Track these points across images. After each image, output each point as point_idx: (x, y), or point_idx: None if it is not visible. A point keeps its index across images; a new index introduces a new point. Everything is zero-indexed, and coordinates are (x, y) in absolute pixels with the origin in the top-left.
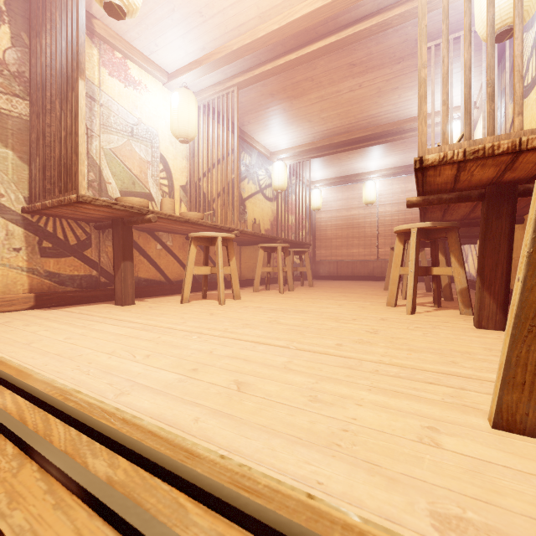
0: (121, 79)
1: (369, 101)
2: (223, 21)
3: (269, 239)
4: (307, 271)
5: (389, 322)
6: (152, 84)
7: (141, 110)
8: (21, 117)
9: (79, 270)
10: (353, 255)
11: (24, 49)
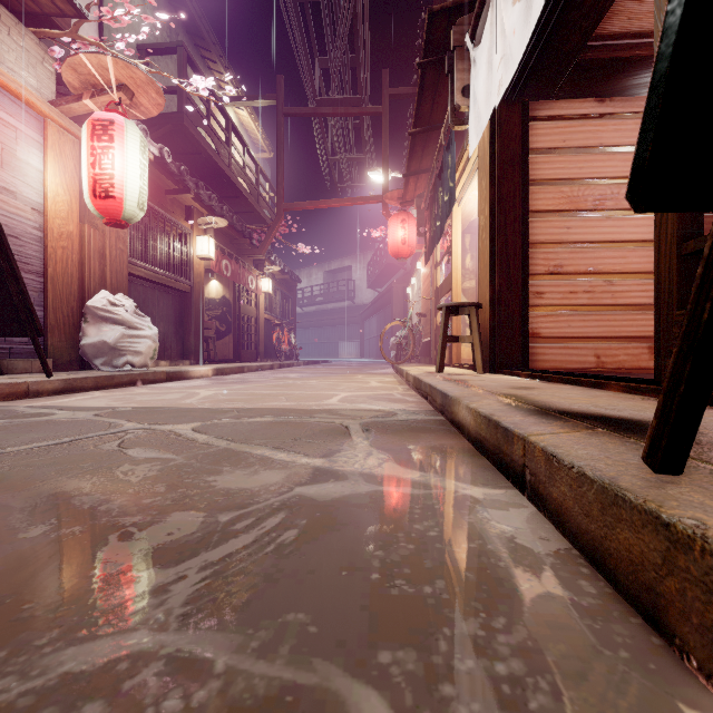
0: None
1: None
2: None
3: None
4: None
5: None
6: None
7: None
8: (473, 287)
9: None
10: None
11: (474, 259)
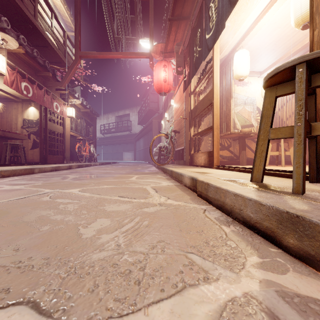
0: (241, 85)
1: None
2: (284, 46)
3: None
4: None
5: None
6: (252, 80)
7: (248, 92)
8: None
9: (228, 154)
10: None
11: None
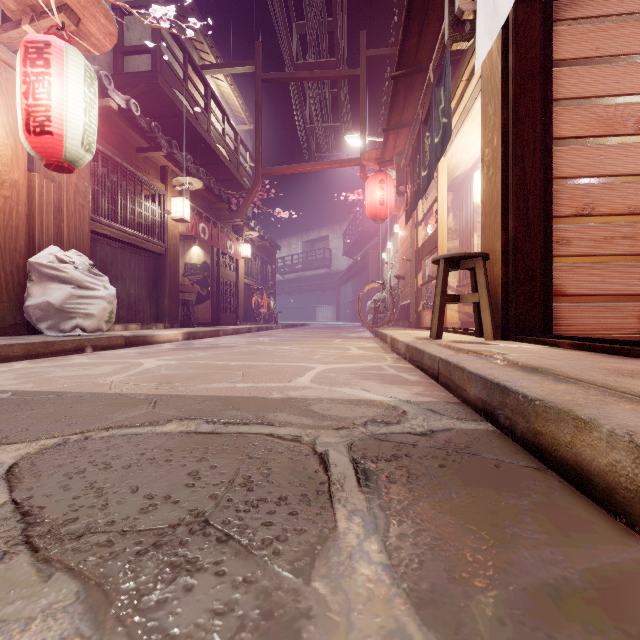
0: None
1: None
2: None
3: None
4: None
5: None
6: None
7: None
8: (456, 248)
9: None
10: None
11: (457, 218)
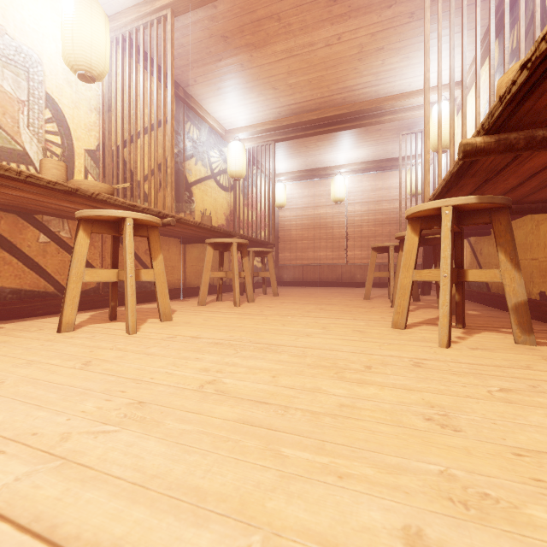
0: None
1: (348, 66)
2: None
3: (222, 235)
4: (271, 277)
5: (434, 372)
6: None
7: (5, 12)
8: None
9: None
10: (320, 259)
11: None
